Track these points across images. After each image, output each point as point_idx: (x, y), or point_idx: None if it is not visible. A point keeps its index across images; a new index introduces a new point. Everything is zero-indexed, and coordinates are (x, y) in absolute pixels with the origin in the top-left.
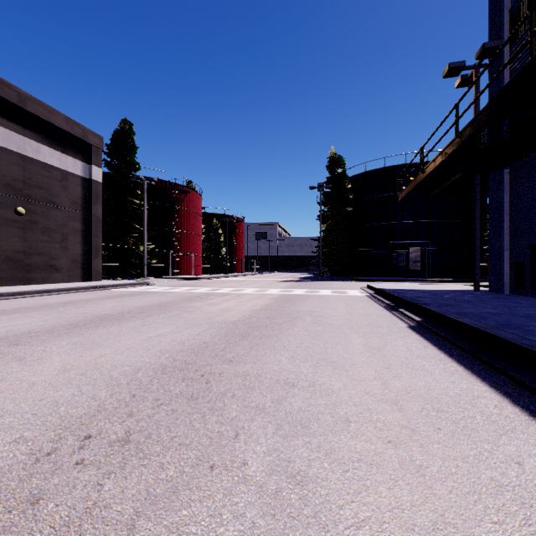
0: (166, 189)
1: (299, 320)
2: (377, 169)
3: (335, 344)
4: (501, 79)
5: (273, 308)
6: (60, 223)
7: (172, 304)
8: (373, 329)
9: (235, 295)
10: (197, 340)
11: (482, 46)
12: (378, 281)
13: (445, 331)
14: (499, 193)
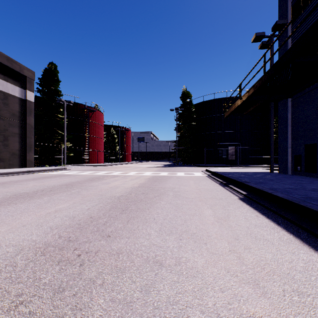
0: (80, 109)
1: (164, 195)
2: (210, 100)
3: (192, 215)
4: (286, 43)
5: (147, 186)
6: (2, 128)
7: (77, 183)
8: (216, 201)
9: (122, 176)
10: (85, 215)
11: (276, 23)
12: (211, 167)
13: (266, 202)
14: (285, 113)
